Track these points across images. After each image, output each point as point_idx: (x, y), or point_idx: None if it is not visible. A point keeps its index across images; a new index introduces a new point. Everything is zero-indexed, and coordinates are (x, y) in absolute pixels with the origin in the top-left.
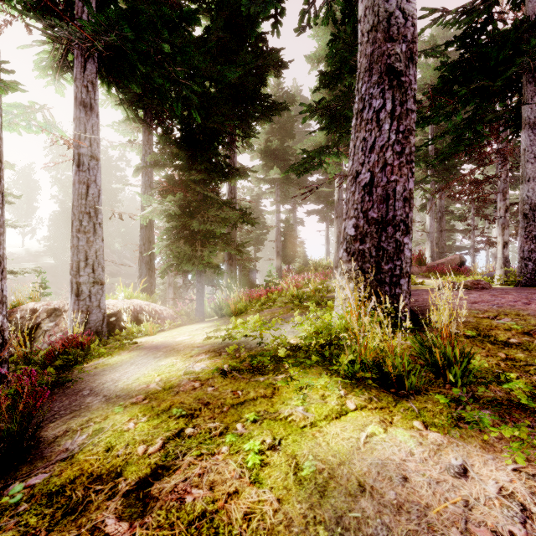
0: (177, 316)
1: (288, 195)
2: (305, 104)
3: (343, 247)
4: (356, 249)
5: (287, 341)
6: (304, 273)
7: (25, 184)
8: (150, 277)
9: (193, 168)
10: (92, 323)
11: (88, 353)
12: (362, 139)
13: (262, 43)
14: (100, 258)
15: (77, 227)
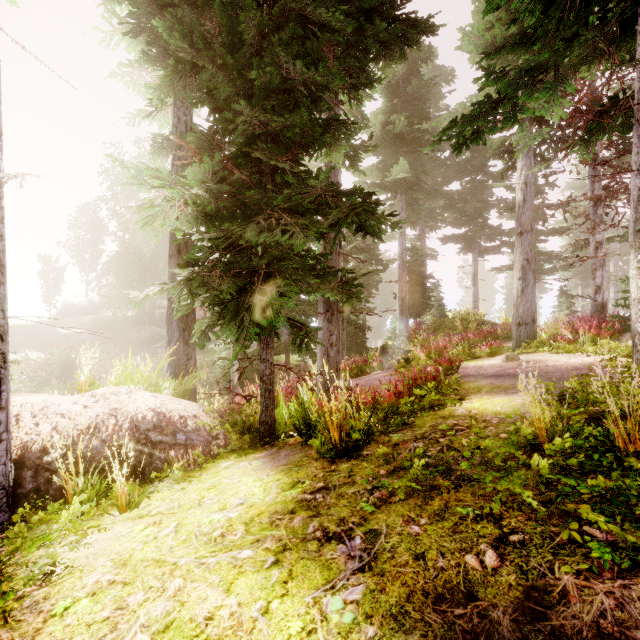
0: (218, 430)
1: (418, 210)
2: None
3: None
4: None
5: None
6: (443, 331)
7: (89, 223)
8: (185, 344)
9: None
10: None
11: None
12: None
13: None
14: None
15: None
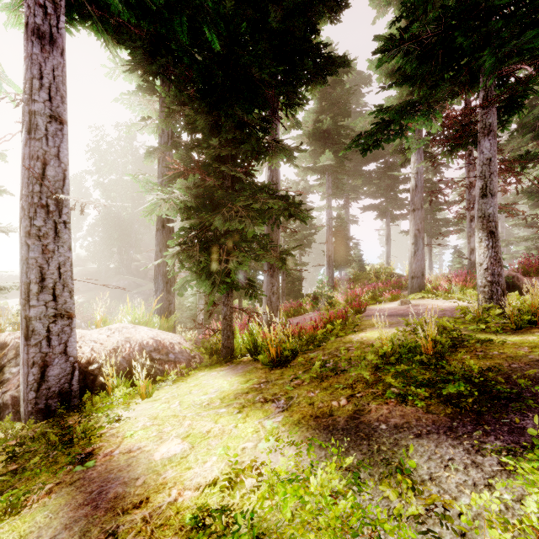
0: (195, 353)
1: (341, 187)
2: (382, 36)
3: None
4: None
5: None
6: (361, 281)
7: (76, 191)
8: (168, 293)
9: (216, 140)
10: (53, 380)
11: None
12: None
13: None
14: (66, 276)
15: (26, 228)
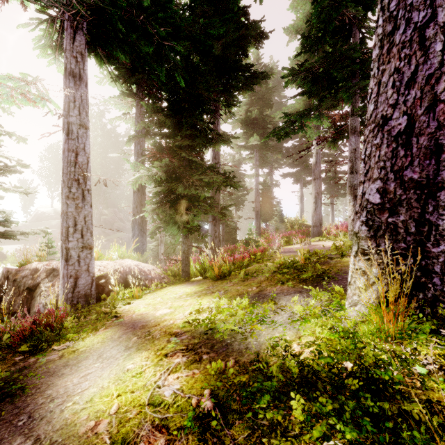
0: (164, 275)
1: (266, 160)
2: (287, 68)
3: (361, 218)
4: (382, 223)
5: (288, 344)
6: (281, 230)
7: (54, 158)
8: (142, 237)
9: (179, 135)
10: (81, 287)
11: (60, 333)
12: (393, 71)
13: (244, 16)
14: (88, 223)
15: (66, 194)
